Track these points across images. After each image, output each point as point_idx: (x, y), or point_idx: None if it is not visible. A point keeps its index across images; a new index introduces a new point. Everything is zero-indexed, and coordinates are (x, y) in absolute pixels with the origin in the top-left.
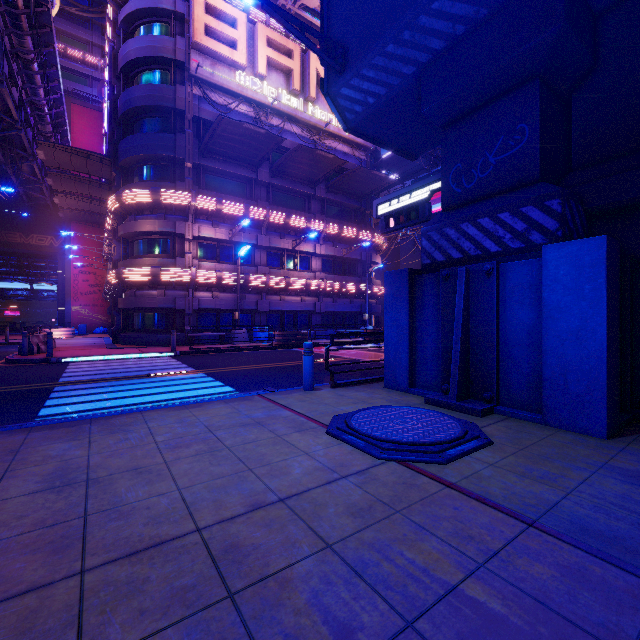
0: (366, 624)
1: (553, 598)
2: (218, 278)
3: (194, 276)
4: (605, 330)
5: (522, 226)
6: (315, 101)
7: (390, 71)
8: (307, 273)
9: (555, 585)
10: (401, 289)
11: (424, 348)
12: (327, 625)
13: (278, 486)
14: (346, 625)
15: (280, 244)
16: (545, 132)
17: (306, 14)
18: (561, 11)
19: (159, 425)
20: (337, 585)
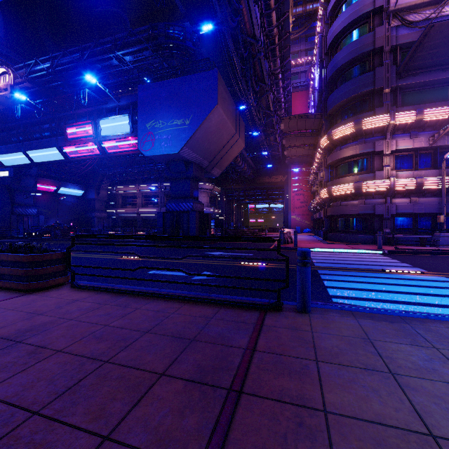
0: None
1: None
2: (418, 184)
3: (392, 185)
4: None
5: None
6: None
7: None
8: None
9: None
10: None
11: None
12: None
13: None
14: None
15: None
16: None
17: None
18: None
19: None
20: None
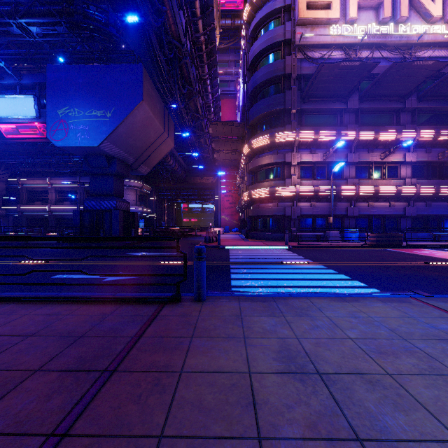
0: None
1: None
2: (315, 191)
3: (298, 191)
4: None
5: None
6: (406, 20)
7: None
8: (396, 180)
9: None
10: None
11: None
12: None
13: None
14: None
15: (368, 158)
16: None
17: None
18: None
19: (335, 316)
20: None
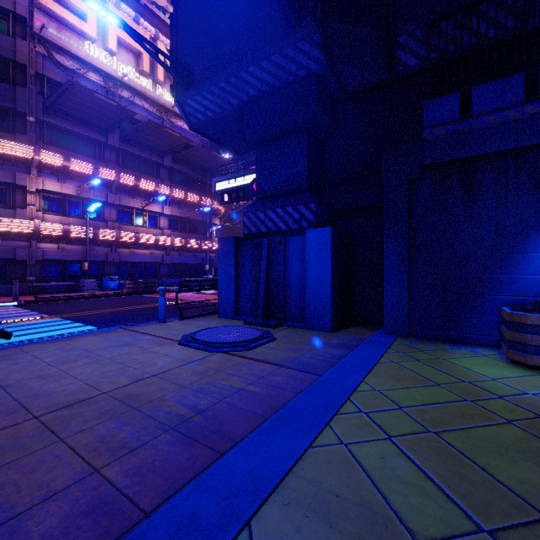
0: (202, 403)
1: (280, 385)
2: (65, 231)
3: (38, 228)
4: (331, 276)
5: (298, 216)
6: (163, 84)
7: (223, 99)
8: (156, 230)
9: (283, 381)
10: (230, 250)
11: (244, 289)
12: (185, 407)
13: (150, 371)
14: (193, 405)
15: (130, 203)
16: (311, 162)
17: (155, 8)
18: (315, 99)
19: (41, 353)
20: (189, 396)
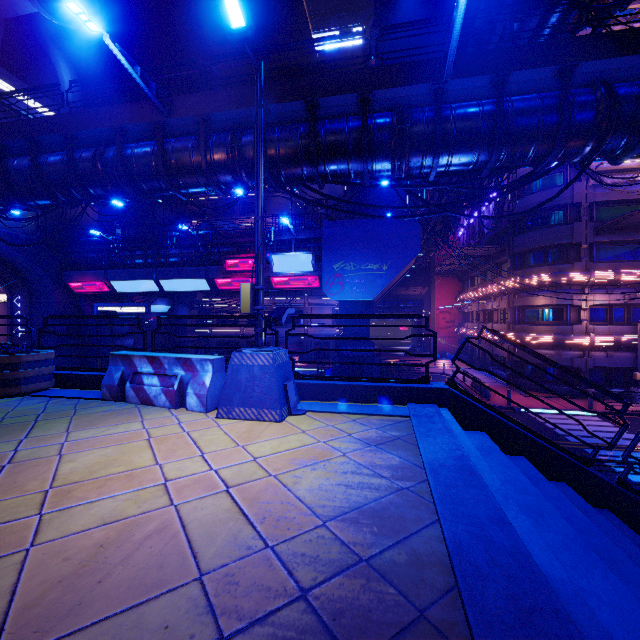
0: None
1: None
2: (616, 342)
3: (592, 341)
4: None
5: None
6: None
7: None
8: None
9: None
10: None
11: None
12: None
13: None
14: None
15: None
16: None
17: None
18: None
19: None
20: None
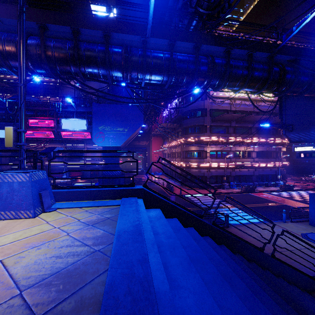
0: None
1: None
2: (218, 165)
3: (210, 165)
4: None
5: None
6: None
7: (311, 135)
8: (250, 159)
9: None
10: None
11: None
12: None
13: (301, 246)
14: None
15: (239, 149)
16: None
17: None
18: None
19: (260, 229)
20: None
